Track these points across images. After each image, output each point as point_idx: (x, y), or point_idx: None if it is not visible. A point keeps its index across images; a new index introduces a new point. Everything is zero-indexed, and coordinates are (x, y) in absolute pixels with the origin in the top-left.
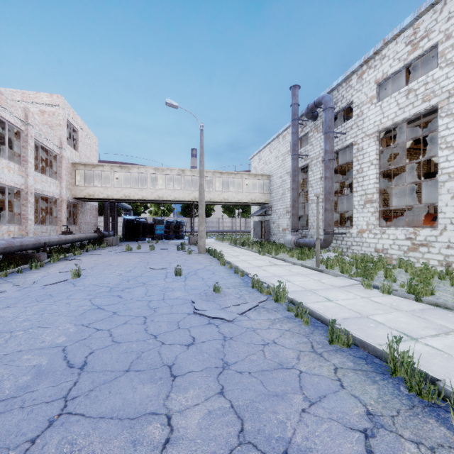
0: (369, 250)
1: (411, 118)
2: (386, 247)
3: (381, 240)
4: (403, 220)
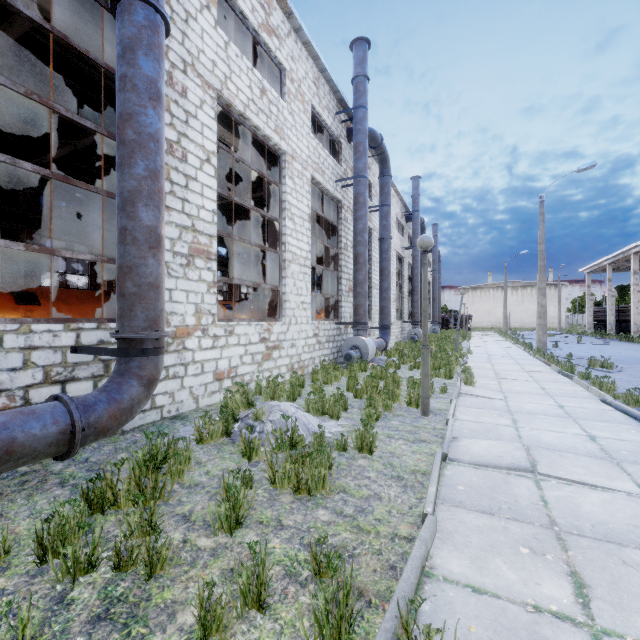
0: (205, 381)
1: (259, 137)
2: (235, 362)
3: (227, 349)
4: (93, 302)
